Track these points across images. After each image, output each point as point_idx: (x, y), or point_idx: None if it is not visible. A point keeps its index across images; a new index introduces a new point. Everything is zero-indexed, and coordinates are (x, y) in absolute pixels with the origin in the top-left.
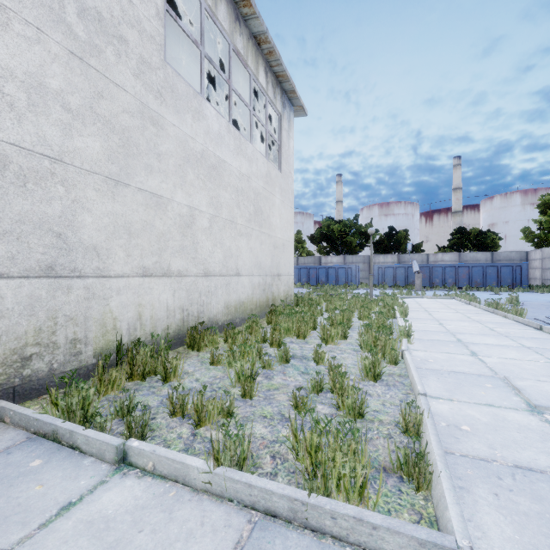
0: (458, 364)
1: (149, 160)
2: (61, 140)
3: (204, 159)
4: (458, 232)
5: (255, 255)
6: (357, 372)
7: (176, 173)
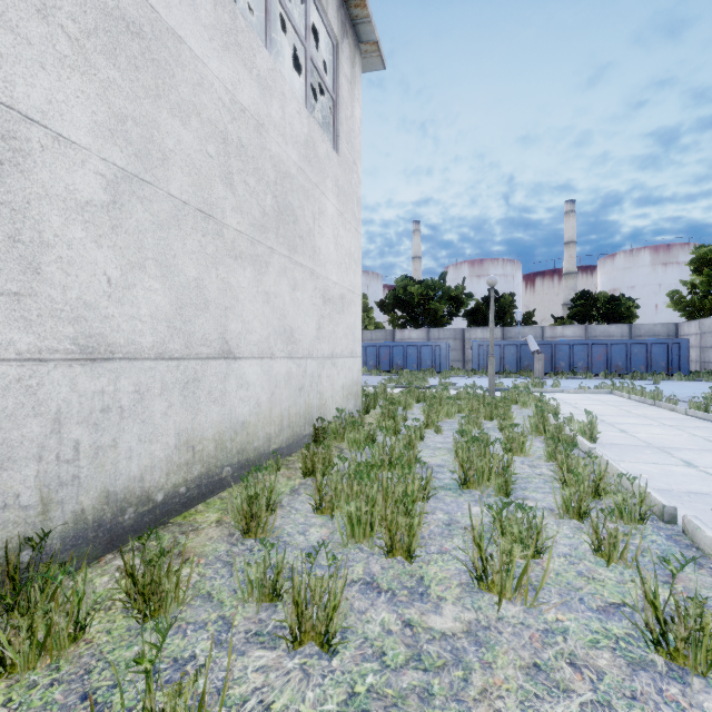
0: None
1: None
2: None
3: None
4: (581, 297)
5: (279, 311)
6: None
7: None
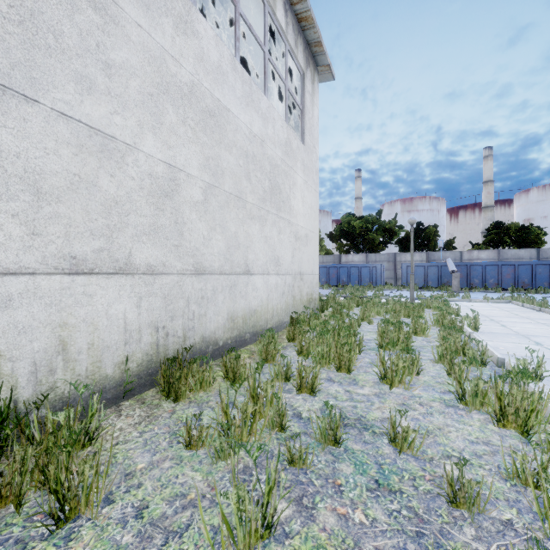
0: None
1: (84, 67)
2: None
3: (194, 97)
4: (495, 227)
5: (271, 247)
6: (503, 487)
7: (143, 105)
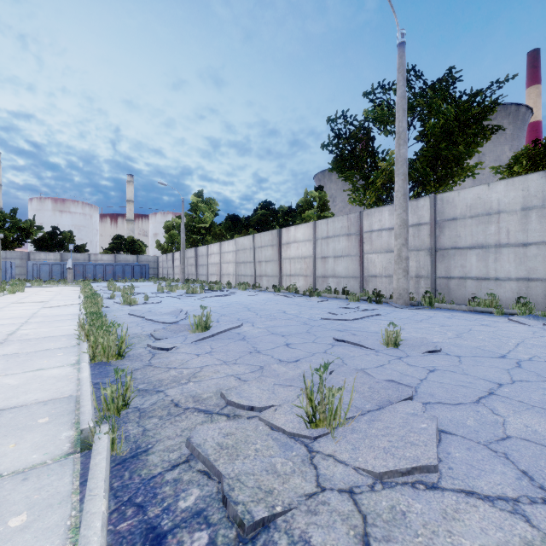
0: (5, 301)
1: None
2: None
3: None
4: (118, 238)
5: None
6: None
7: None
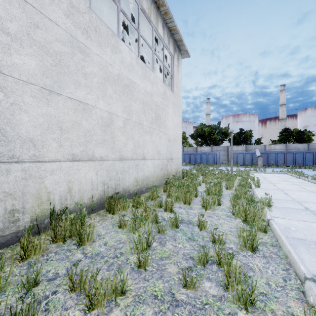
0: None
1: (77, 77)
2: (0, 56)
3: (119, 80)
4: (285, 131)
5: (156, 146)
6: (235, 240)
7: (99, 88)
